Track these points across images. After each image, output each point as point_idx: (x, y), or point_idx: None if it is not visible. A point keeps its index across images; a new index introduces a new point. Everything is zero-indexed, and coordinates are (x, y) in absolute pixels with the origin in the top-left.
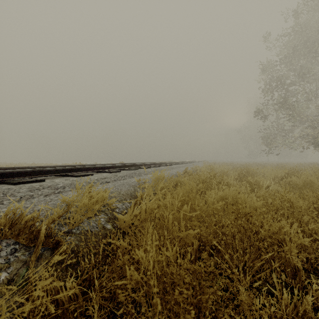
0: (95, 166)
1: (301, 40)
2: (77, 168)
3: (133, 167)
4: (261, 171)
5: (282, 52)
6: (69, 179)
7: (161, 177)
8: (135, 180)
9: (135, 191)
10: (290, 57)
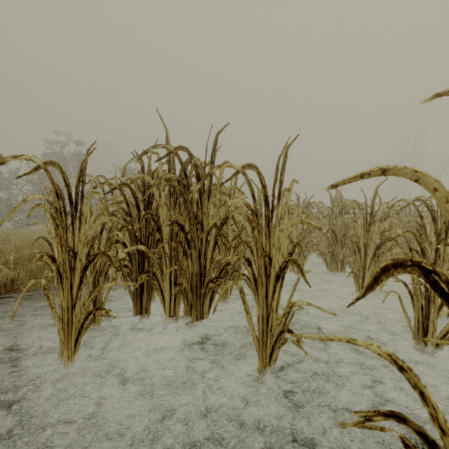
0: None
1: None
2: None
3: None
4: None
5: None
6: None
7: None
8: None
9: None
10: None
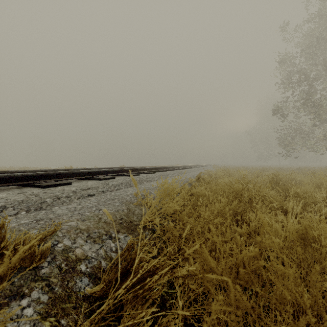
0: (79, 171)
1: (326, 27)
2: (49, 173)
3: (134, 172)
4: (291, 176)
5: (302, 43)
6: (24, 192)
7: (173, 191)
8: (133, 190)
9: (130, 213)
10: (314, 46)
